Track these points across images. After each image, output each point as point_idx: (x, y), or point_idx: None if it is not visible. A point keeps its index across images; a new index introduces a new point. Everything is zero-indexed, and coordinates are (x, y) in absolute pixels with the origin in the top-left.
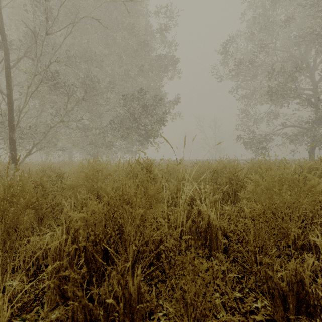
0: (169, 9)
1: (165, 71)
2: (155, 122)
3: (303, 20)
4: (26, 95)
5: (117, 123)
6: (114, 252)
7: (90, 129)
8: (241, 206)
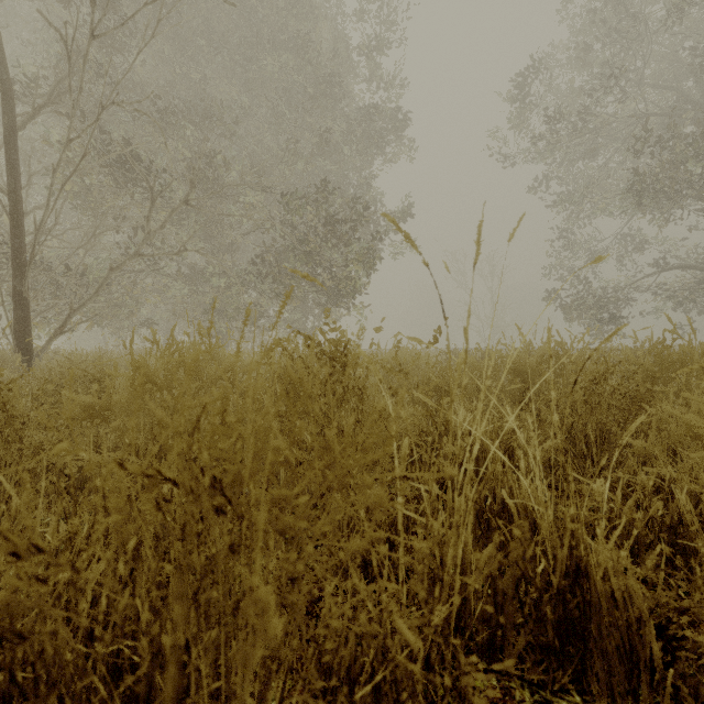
0: None
1: (380, 144)
2: (357, 258)
3: None
4: (50, 191)
5: (270, 263)
6: None
7: (209, 276)
8: (632, 479)
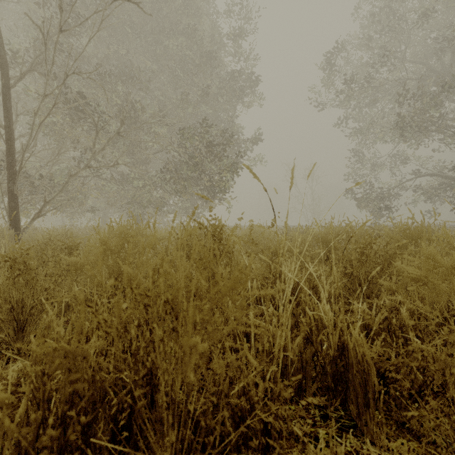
0: (247, 4)
1: (241, 95)
2: (226, 168)
3: (447, 16)
4: (33, 127)
5: (171, 171)
6: (129, 450)
7: (132, 180)
8: (383, 303)
